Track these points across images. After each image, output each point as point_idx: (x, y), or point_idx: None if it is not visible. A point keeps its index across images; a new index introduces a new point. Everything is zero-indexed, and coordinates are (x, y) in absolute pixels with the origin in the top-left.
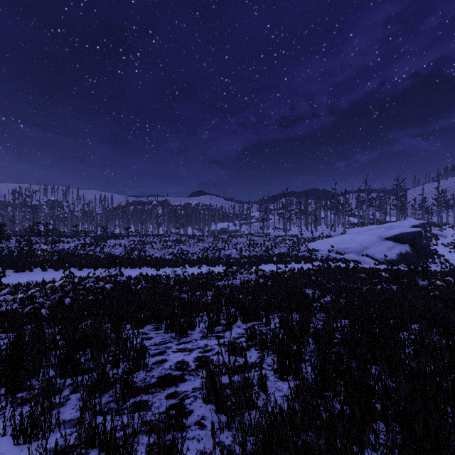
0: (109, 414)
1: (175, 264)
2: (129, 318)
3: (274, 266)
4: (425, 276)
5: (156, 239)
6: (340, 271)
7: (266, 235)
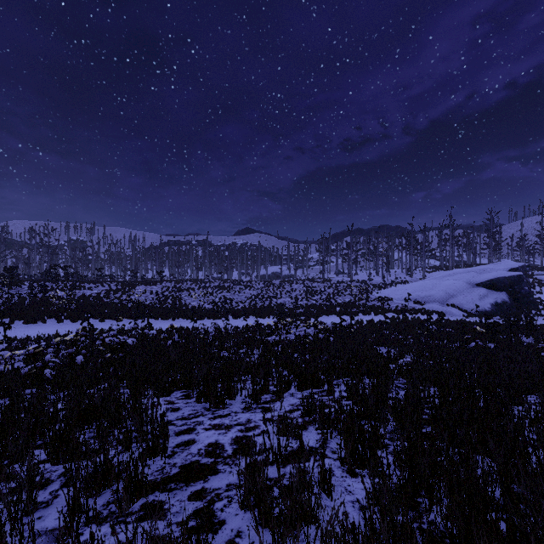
0: (107, 522)
1: (216, 315)
2: (152, 381)
3: (336, 318)
4: (530, 332)
5: (195, 285)
6: (421, 325)
7: (327, 281)
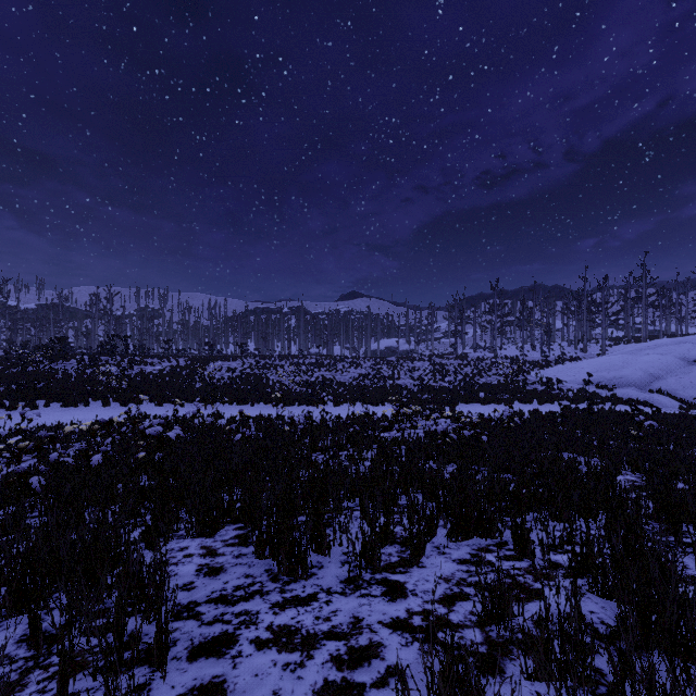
0: None
1: (311, 400)
2: (190, 506)
3: (481, 407)
4: None
5: (285, 361)
6: (618, 420)
7: (462, 357)
